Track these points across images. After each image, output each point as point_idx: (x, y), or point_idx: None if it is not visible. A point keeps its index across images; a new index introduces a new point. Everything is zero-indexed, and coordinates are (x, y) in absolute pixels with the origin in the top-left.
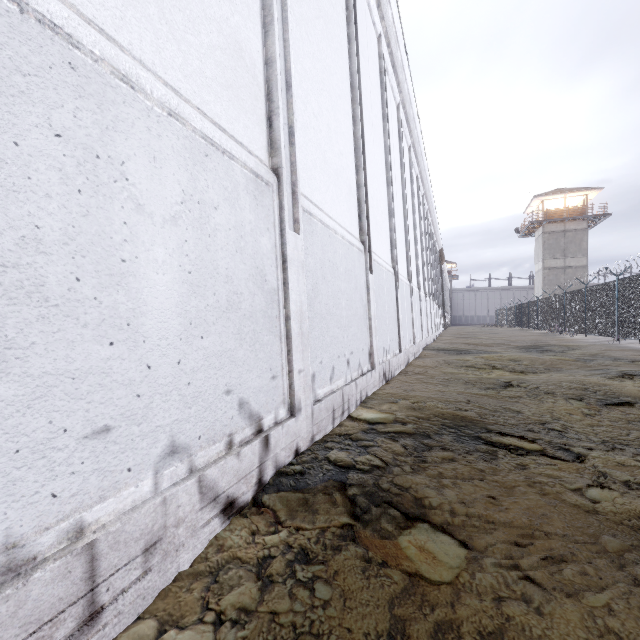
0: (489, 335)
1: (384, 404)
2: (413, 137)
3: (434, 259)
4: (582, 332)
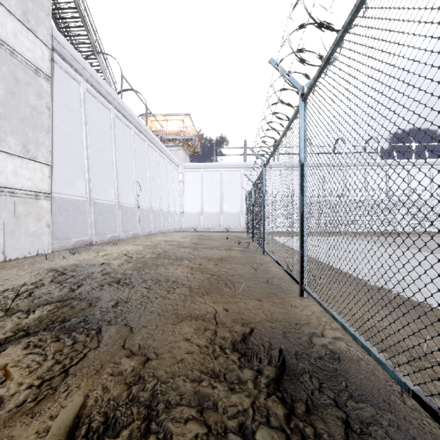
0: None
1: None
2: None
3: None
4: None
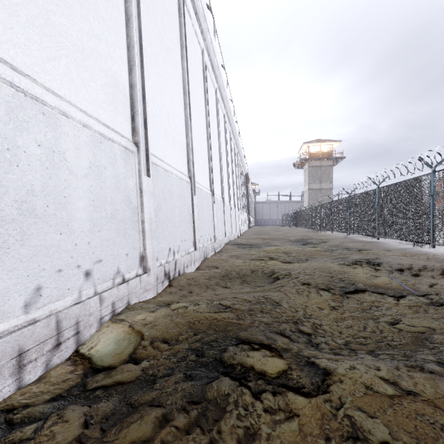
0: (276, 232)
1: (140, 316)
2: (219, 83)
3: (240, 179)
4: (330, 230)
